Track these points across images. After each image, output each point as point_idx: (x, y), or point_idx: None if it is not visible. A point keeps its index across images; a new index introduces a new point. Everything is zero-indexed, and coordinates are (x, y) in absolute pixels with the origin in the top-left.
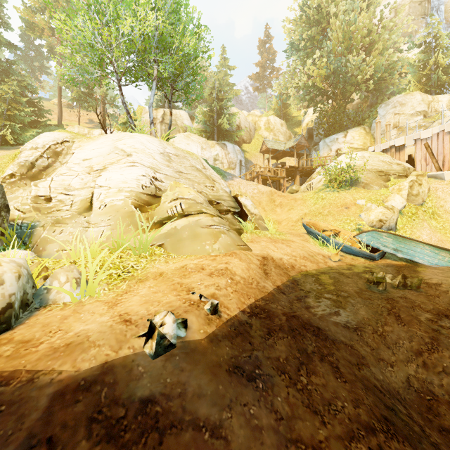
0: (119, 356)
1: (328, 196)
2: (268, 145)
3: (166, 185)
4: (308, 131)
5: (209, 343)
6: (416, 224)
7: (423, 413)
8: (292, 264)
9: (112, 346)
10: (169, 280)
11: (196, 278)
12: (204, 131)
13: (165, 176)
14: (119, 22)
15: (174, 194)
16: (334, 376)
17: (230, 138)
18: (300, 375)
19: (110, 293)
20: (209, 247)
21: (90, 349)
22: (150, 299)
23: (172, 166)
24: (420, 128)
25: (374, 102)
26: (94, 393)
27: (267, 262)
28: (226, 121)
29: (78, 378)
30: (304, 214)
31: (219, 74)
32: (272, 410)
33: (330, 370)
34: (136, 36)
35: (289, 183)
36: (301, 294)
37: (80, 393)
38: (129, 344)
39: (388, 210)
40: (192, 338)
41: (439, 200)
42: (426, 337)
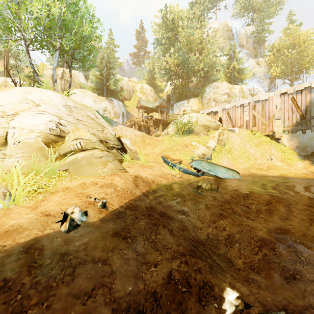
0: (44, 233)
1: (177, 139)
2: (142, 103)
3: (68, 129)
4: (167, 97)
5: (100, 223)
6: (221, 156)
7: (212, 249)
8: (153, 180)
9: (39, 229)
10: (74, 191)
11: (92, 189)
12: (96, 89)
13: (67, 122)
14: (28, 3)
15: (75, 135)
16: (169, 234)
17: (115, 95)
18: (151, 235)
19: (31, 201)
20: (101, 170)
21: (24, 232)
22: (61, 203)
23: (73, 115)
24: (226, 102)
25: (204, 83)
26: (30, 254)
27: (138, 179)
28: (112, 84)
29: (18, 247)
30: (162, 150)
31: (107, 49)
32: (135, 251)
33: (168, 232)
34: (42, 17)
35: (155, 129)
36: (157, 196)
37: (21, 254)
38: (50, 227)
39: (207, 148)
40: (90, 221)
41: (232, 143)
42: (218, 214)
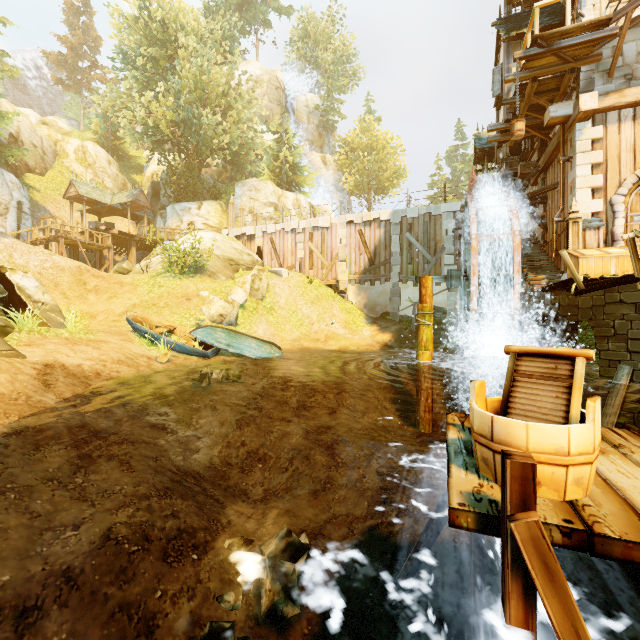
0: None
1: (168, 283)
2: (80, 189)
3: None
4: (153, 186)
5: None
6: (256, 319)
7: (217, 481)
8: (99, 370)
9: None
10: None
11: None
12: None
13: None
14: None
15: None
16: (120, 470)
17: None
18: (75, 478)
19: None
20: None
21: None
22: None
23: None
24: (272, 220)
25: (235, 175)
26: None
27: (52, 371)
28: None
29: None
30: (132, 304)
31: None
32: (27, 512)
33: (118, 466)
34: None
35: (122, 256)
36: (104, 403)
37: None
38: None
39: (229, 304)
40: None
41: (277, 296)
42: (234, 421)
